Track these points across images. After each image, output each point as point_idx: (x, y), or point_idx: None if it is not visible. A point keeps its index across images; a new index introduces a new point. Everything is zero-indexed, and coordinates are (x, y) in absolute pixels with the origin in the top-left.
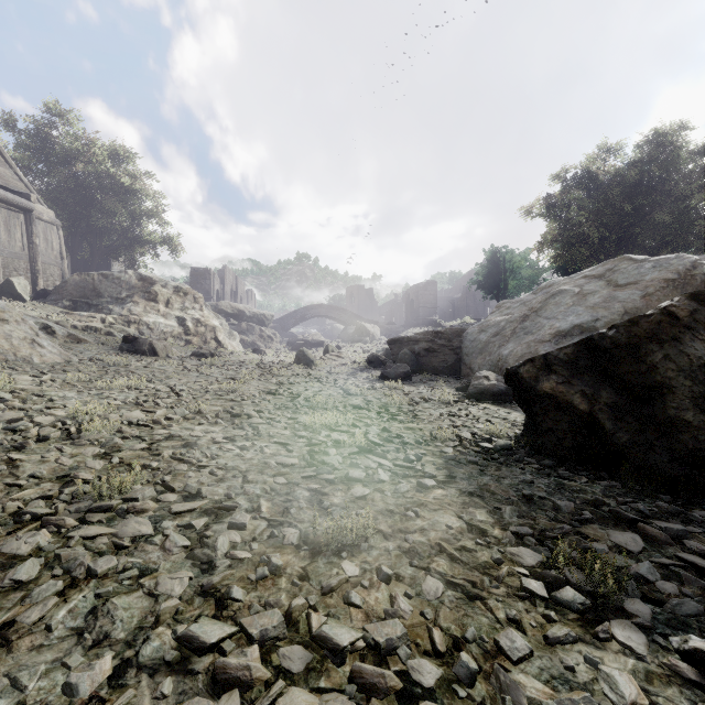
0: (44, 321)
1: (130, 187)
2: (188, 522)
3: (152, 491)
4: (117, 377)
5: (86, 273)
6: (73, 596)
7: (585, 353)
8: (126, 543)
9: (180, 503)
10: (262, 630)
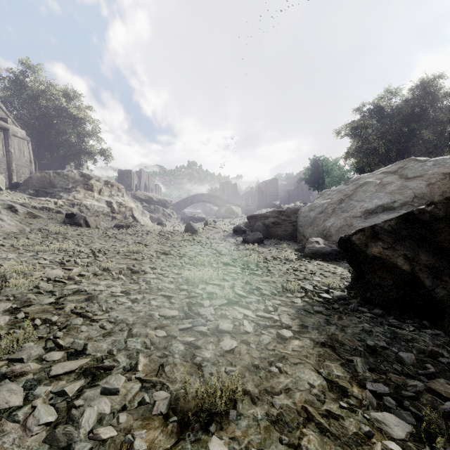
0: (10, 202)
1: (77, 116)
2: (61, 389)
3: (40, 350)
4: (54, 242)
5: (45, 172)
6: None
7: (406, 224)
8: None
9: (62, 363)
10: None
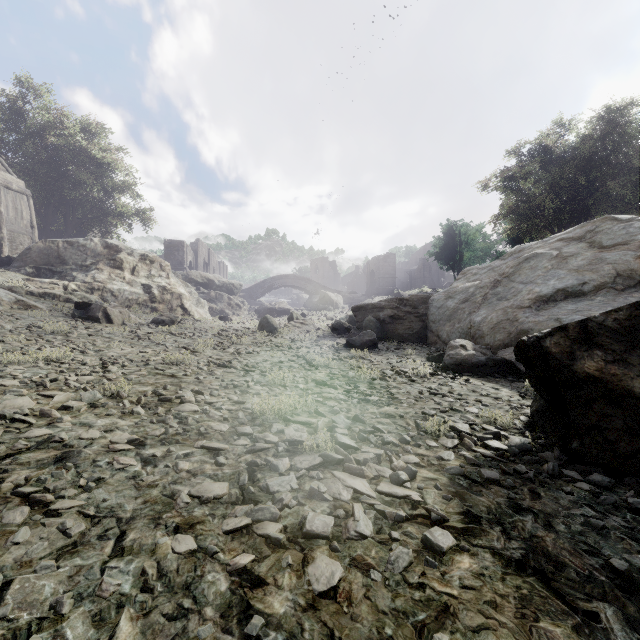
0: None
1: (102, 160)
2: None
3: None
4: (43, 347)
5: (50, 240)
6: None
7: None
8: None
9: None
10: None
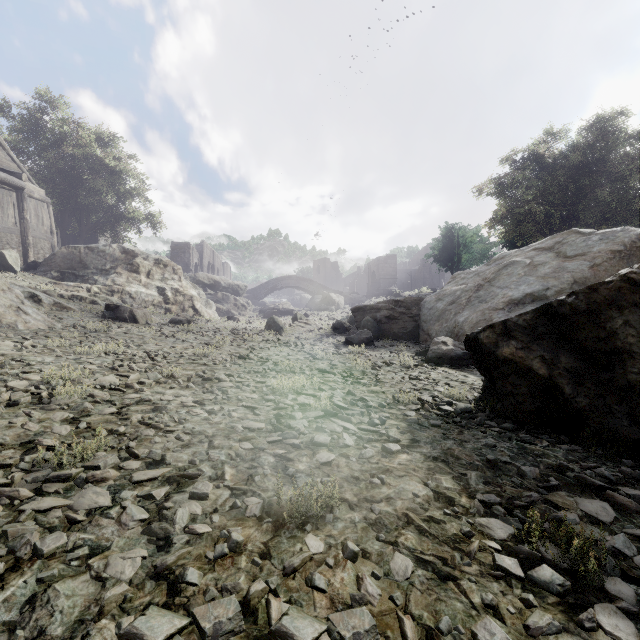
0: (31, 290)
1: (115, 168)
2: (148, 492)
3: (115, 458)
4: (96, 342)
5: (73, 247)
6: (13, 581)
7: (544, 319)
8: (79, 517)
9: (142, 471)
10: (216, 624)
